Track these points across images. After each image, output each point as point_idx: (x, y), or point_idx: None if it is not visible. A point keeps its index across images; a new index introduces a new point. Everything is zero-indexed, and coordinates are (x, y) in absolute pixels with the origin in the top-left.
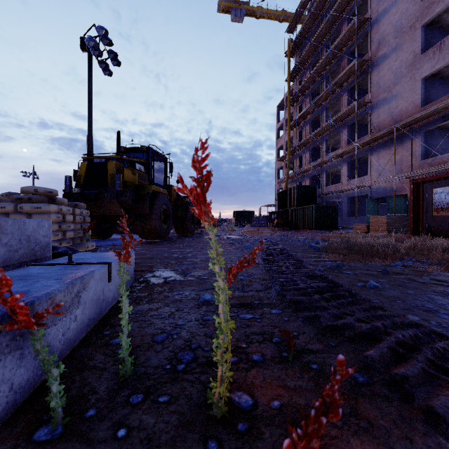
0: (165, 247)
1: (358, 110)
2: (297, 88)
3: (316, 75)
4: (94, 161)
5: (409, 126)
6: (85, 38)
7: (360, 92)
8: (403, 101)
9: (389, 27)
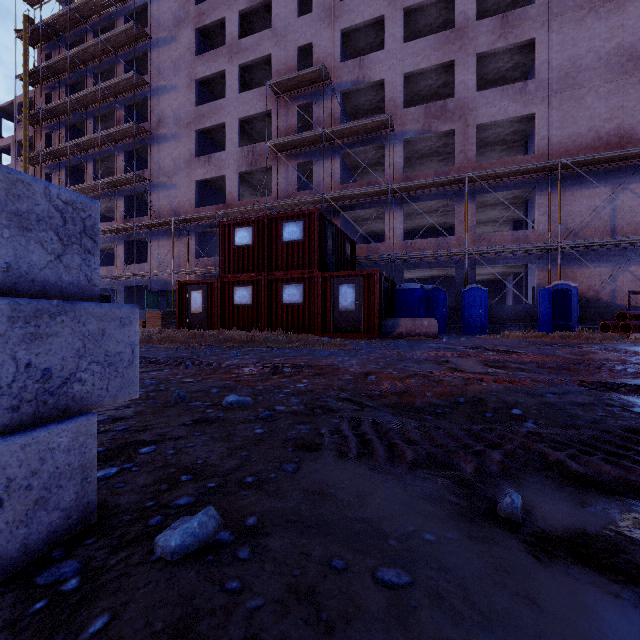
0: None
1: (137, 183)
2: (42, 101)
3: (79, 105)
4: None
5: (186, 223)
6: None
7: (140, 160)
8: (182, 195)
9: (170, 109)
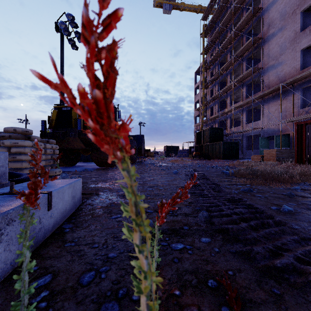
0: (114, 172)
1: (253, 74)
2: (209, 59)
3: (223, 49)
4: (62, 109)
5: (291, 84)
6: (58, 22)
7: (254, 61)
8: (287, 66)
9: (276, 13)
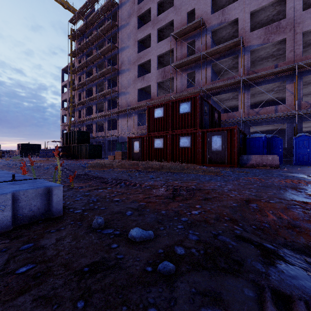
0: None
1: (112, 93)
2: (77, 63)
3: (90, 62)
4: None
5: (133, 109)
6: None
7: (114, 83)
8: (131, 96)
9: (126, 57)
